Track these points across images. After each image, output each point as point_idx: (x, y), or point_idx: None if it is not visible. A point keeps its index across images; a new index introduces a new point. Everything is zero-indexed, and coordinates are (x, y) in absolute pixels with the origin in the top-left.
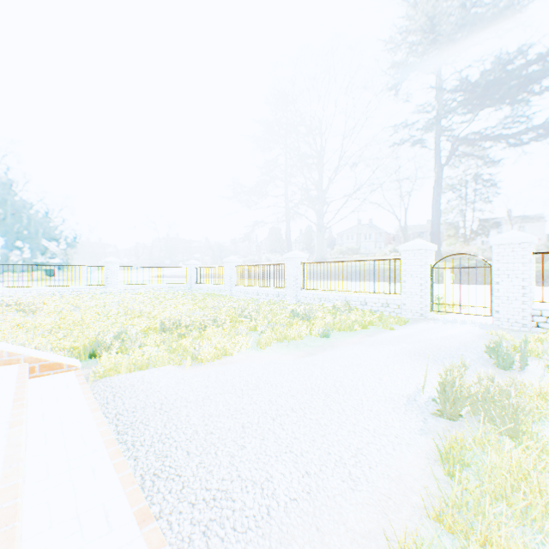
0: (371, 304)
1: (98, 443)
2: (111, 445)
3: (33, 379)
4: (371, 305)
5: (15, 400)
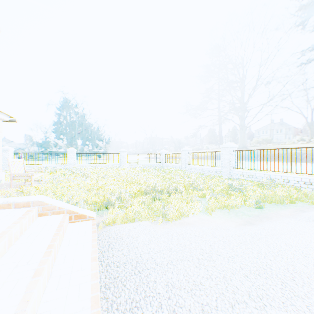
0: (294, 182)
1: (87, 298)
2: (95, 305)
3: (71, 224)
4: (293, 182)
5: (48, 246)
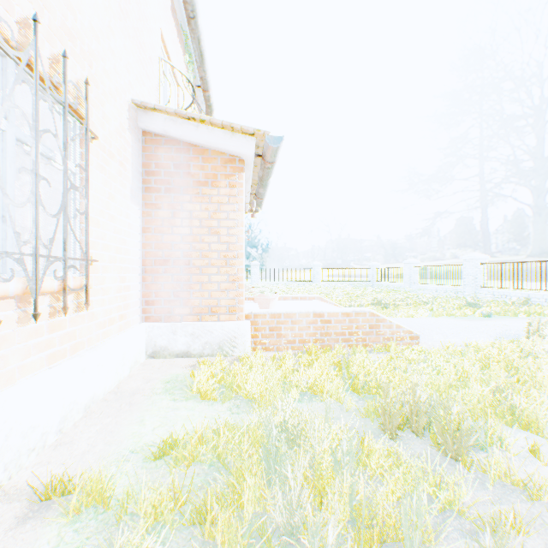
0: None
1: None
2: None
3: None
4: None
5: None
